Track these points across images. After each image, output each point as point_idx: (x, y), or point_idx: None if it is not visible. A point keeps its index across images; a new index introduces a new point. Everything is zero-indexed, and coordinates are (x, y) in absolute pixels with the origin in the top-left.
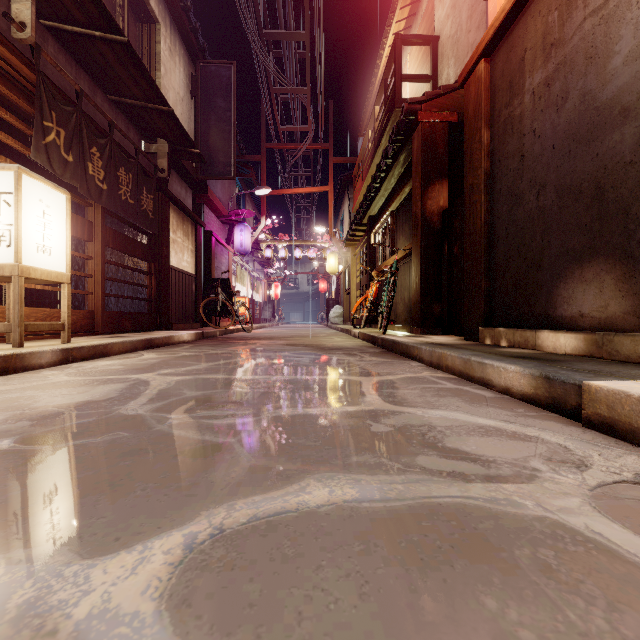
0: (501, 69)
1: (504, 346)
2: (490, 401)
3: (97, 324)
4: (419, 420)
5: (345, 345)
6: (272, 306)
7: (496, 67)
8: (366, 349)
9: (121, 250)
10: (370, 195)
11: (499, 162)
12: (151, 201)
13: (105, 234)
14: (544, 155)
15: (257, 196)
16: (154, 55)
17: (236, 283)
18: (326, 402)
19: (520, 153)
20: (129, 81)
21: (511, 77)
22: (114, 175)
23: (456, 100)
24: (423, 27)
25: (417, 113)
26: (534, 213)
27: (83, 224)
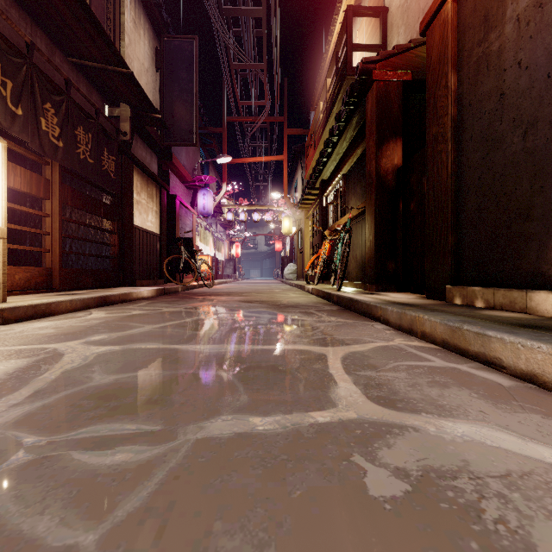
0: (472, 4)
1: (480, 307)
2: (519, 397)
3: (54, 281)
4: (442, 453)
5: (300, 302)
6: (233, 264)
7: (466, 4)
8: (322, 306)
9: (81, 208)
10: (322, 160)
11: (470, 106)
12: (113, 162)
13: (63, 192)
14: (534, 88)
15: (219, 165)
16: (118, 25)
17: (200, 243)
18: (283, 400)
19: (499, 91)
20: (87, 41)
21: (486, 10)
22: (71, 133)
23: (410, 59)
24: (372, 2)
25: (372, 72)
26: (519, 156)
27: (38, 181)
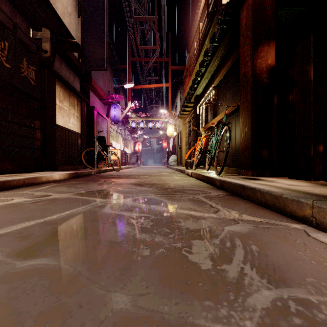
0: None
1: None
2: None
3: None
4: None
5: (185, 185)
6: (136, 155)
7: None
8: (208, 191)
9: (0, 106)
10: (197, 79)
11: None
12: (33, 71)
13: None
14: None
15: (127, 91)
16: None
17: (112, 141)
18: None
19: None
20: None
21: None
22: None
23: None
24: None
25: None
26: None
27: None
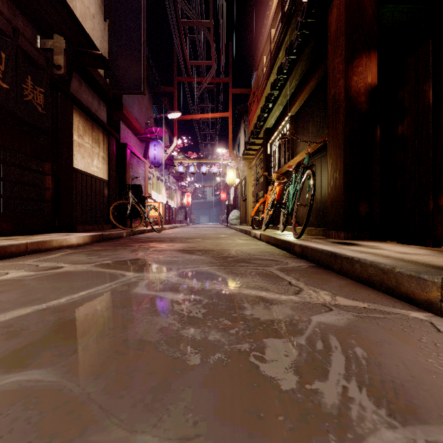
0: None
1: None
2: None
3: None
4: None
5: (251, 252)
6: (184, 211)
7: None
8: (284, 261)
9: None
10: (268, 105)
11: None
12: (40, 94)
13: None
14: None
15: (172, 124)
16: None
17: (152, 191)
18: None
19: None
20: None
21: None
22: None
23: None
24: None
25: None
26: None
27: None
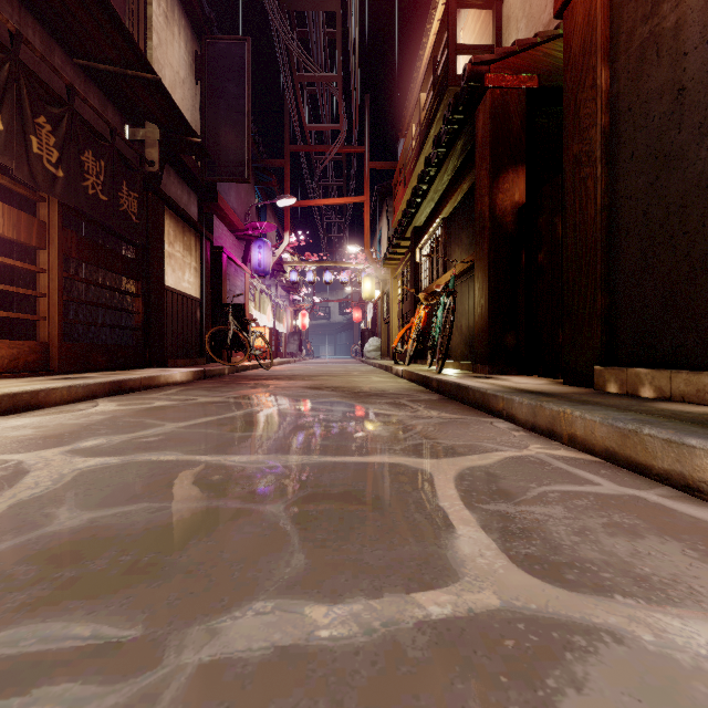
0: None
1: (649, 397)
2: None
3: (52, 360)
4: (691, 707)
5: (387, 388)
6: (298, 338)
7: None
8: (417, 395)
9: (91, 262)
10: (416, 200)
11: (629, 111)
12: (135, 200)
13: (65, 239)
14: None
15: (280, 210)
16: (144, 19)
17: (254, 310)
18: (365, 564)
19: (676, 86)
20: (97, 34)
21: None
22: (75, 159)
23: (536, 59)
24: None
25: (484, 76)
26: None
27: (30, 224)
